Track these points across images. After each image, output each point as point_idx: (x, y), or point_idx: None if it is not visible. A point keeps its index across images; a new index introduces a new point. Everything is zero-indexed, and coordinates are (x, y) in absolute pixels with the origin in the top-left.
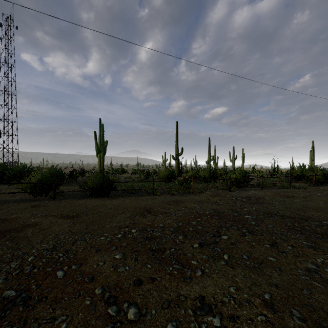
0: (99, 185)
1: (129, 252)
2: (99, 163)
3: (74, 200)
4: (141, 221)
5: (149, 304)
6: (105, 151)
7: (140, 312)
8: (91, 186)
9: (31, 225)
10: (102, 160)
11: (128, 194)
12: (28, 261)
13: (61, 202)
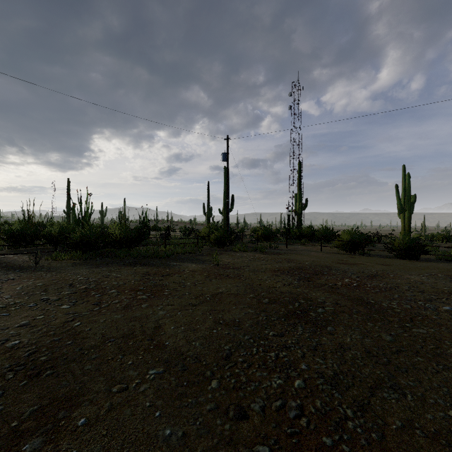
0: (406, 247)
1: (432, 278)
2: (402, 226)
3: (381, 258)
4: (450, 273)
5: (438, 285)
6: (412, 209)
7: (432, 285)
8: (397, 248)
9: (360, 264)
10: (407, 222)
11: (446, 261)
12: (373, 271)
13: (370, 258)
